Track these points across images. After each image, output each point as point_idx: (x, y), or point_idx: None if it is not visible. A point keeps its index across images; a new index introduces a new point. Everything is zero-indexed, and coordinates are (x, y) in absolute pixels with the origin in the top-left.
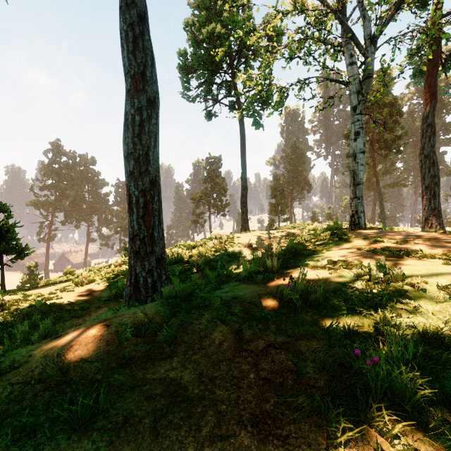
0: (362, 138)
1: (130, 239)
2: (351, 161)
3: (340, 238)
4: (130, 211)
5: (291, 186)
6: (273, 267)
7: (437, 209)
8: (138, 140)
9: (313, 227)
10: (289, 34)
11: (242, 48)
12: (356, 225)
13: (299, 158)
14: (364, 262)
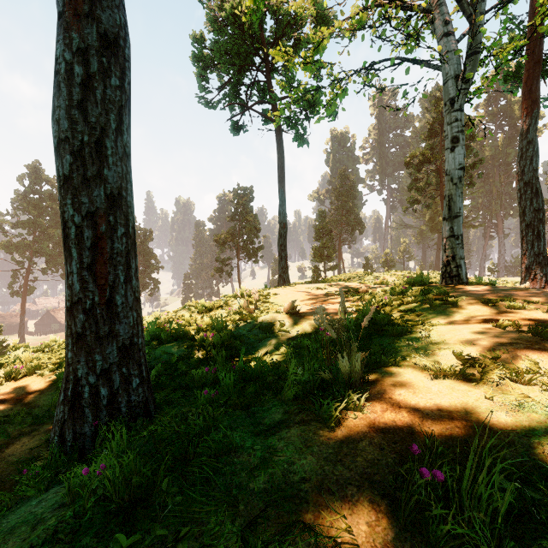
0: (463, 146)
1: (66, 309)
2: (446, 181)
3: (442, 301)
4: (66, 254)
5: (339, 226)
6: (353, 372)
7: (543, 255)
8: (80, 114)
9: (380, 280)
10: None
11: (279, 35)
12: (453, 278)
13: (350, 192)
14: (544, 363)
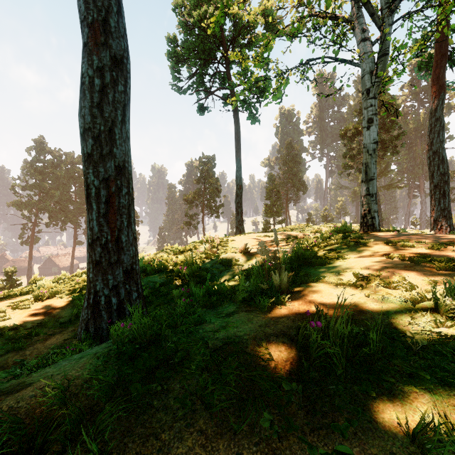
0: (376, 126)
1: (88, 244)
2: (364, 152)
3: (356, 242)
4: (88, 207)
5: (286, 187)
6: (282, 284)
7: (447, 210)
8: (98, 111)
9: (315, 229)
10: (292, 1)
11: (236, 35)
12: (369, 227)
13: (295, 159)
14: (409, 277)
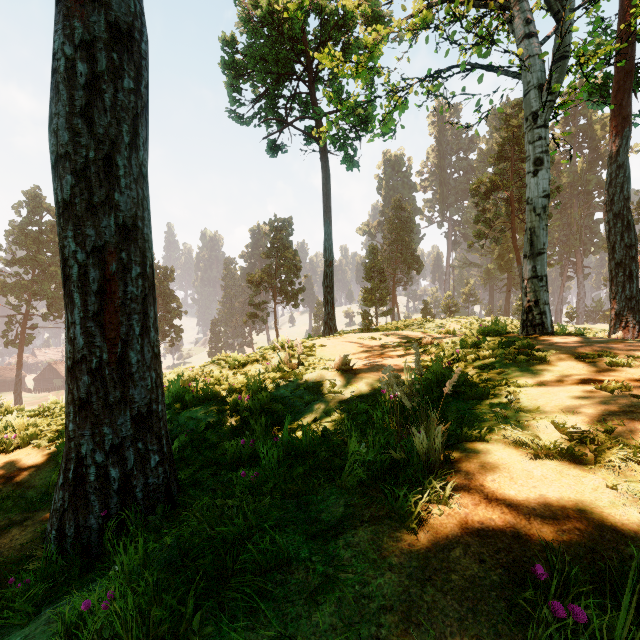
0: (548, 170)
1: (66, 369)
2: (528, 211)
3: (527, 355)
4: (67, 300)
5: (393, 264)
6: (432, 451)
7: (636, 299)
8: (84, 123)
9: (446, 328)
10: None
11: (325, 39)
12: (536, 327)
13: (405, 224)
14: None
